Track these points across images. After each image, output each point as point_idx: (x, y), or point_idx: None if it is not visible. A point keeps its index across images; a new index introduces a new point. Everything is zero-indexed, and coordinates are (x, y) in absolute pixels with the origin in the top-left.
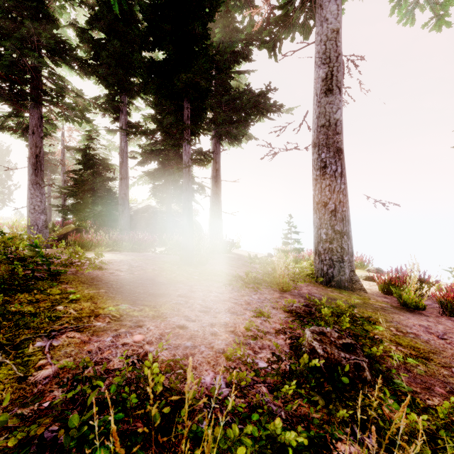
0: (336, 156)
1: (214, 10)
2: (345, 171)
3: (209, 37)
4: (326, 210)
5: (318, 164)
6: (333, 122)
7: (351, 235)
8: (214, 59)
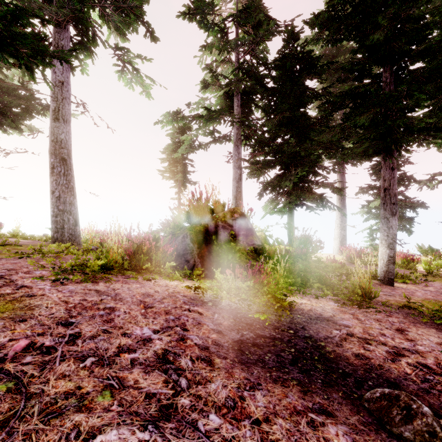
0: (61, 162)
1: None
2: (72, 172)
3: None
4: (54, 196)
5: (50, 165)
6: (60, 140)
7: (76, 213)
8: None
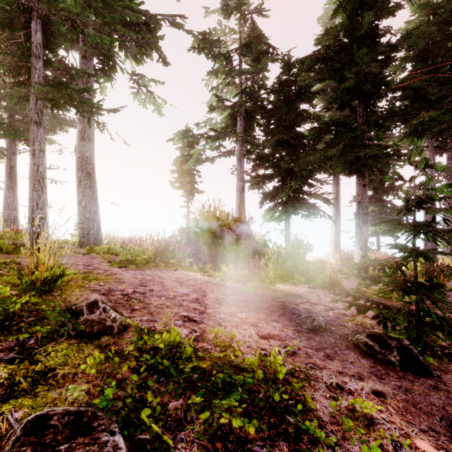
0: (87, 176)
1: None
2: (95, 185)
3: None
4: (81, 206)
5: (78, 179)
6: (86, 157)
7: (98, 220)
8: None
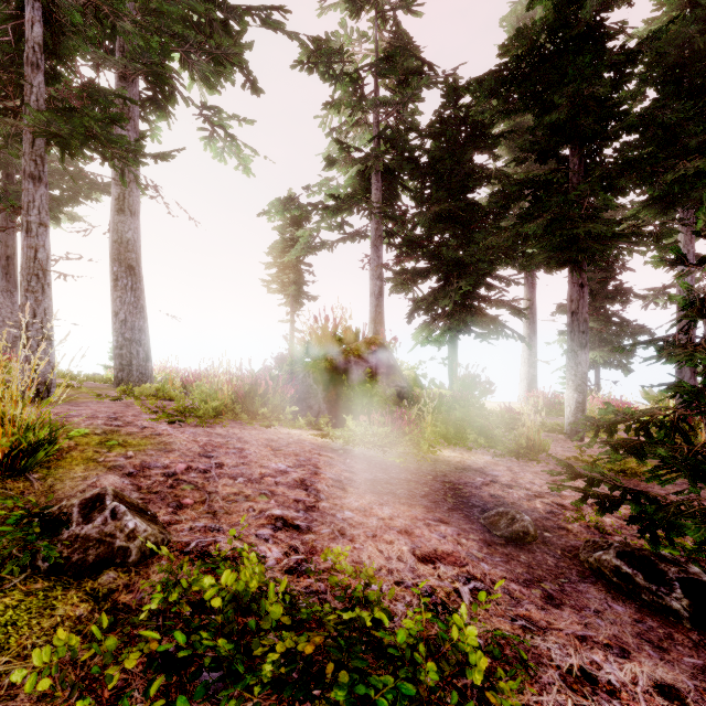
0: (128, 271)
1: None
2: (142, 285)
3: None
4: (118, 319)
5: (113, 276)
6: (126, 240)
7: (147, 343)
8: None
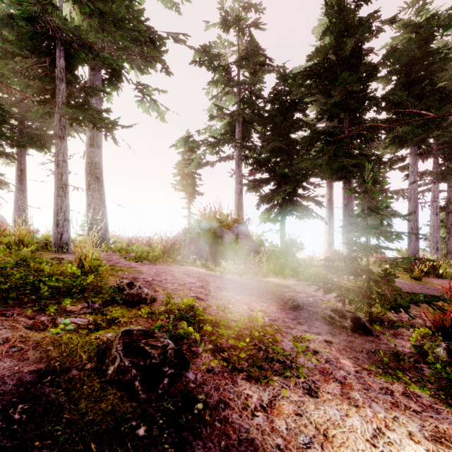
0: (96, 180)
1: (9, 85)
2: (103, 188)
3: (4, 105)
4: (90, 207)
5: (87, 183)
6: (94, 162)
7: (106, 221)
8: (9, 113)
